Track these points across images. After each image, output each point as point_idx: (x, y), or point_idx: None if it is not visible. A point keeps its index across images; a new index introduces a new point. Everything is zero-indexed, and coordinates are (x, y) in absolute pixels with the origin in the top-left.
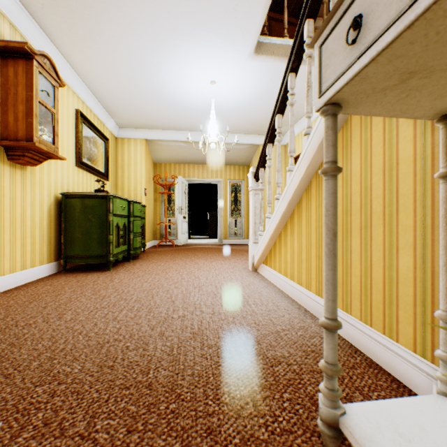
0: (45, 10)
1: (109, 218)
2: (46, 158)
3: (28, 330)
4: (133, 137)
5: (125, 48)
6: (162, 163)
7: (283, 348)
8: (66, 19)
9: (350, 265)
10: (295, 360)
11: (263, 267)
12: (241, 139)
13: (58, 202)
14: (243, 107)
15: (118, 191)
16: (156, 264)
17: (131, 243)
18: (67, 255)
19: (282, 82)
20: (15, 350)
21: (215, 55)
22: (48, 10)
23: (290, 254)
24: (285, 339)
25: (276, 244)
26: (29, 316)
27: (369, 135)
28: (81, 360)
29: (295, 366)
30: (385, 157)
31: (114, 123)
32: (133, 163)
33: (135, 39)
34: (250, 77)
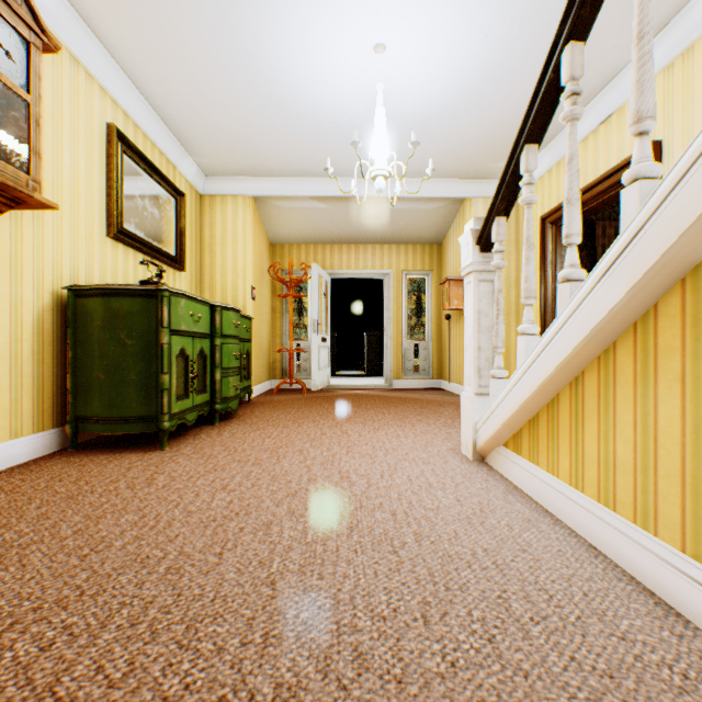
0: None
1: (161, 339)
2: (7, 201)
3: None
4: (229, 192)
5: None
6: (285, 244)
7: None
8: None
9: None
10: None
11: (507, 457)
12: (430, 188)
13: (62, 305)
14: (439, 113)
15: (204, 291)
16: (263, 433)
17: (217, 389)
18: (78, 415)
19: None
20: None
21: None
22: None
23: (632, 444)
24: None
25: (558, 404)
26: None
27: None
28: None
29: None
30: None
31: (194, 167)
32: (231, 240)
33: None
34: (462, 23)
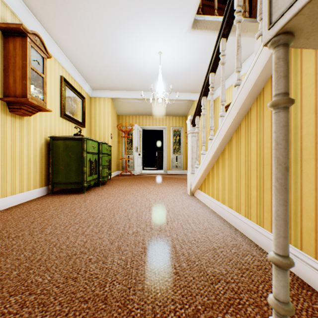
0: (36, 0)
1: (83, 155)
2: (37, 110)
3: (16, 242)
4: (102, 96)
5: (95, 28)
6: (123, 115)
7: (221, 265)
8: (51, 7)
9: None
10: (232, 277)
11: (199, 192)
12: (180, 96)
13: (47, 143)
14: (182, 72)
15: (92, 135)
16: (118, 188)
17: (100, 173)
18: (53, 181)
19: (215, 46)
20: (2, 260)
21: (161, 31)
22: (38, 1)
23: (221, 183)
24: (221, 256)
25: (209, 174)
26: (19, 229)
27: (299, 79)
28: (51, 270)
29: (232, 284)
30: (317, 97)
31: (88, 87)
32: (102, 115)
33: (101, 21)
34: (188, 47)
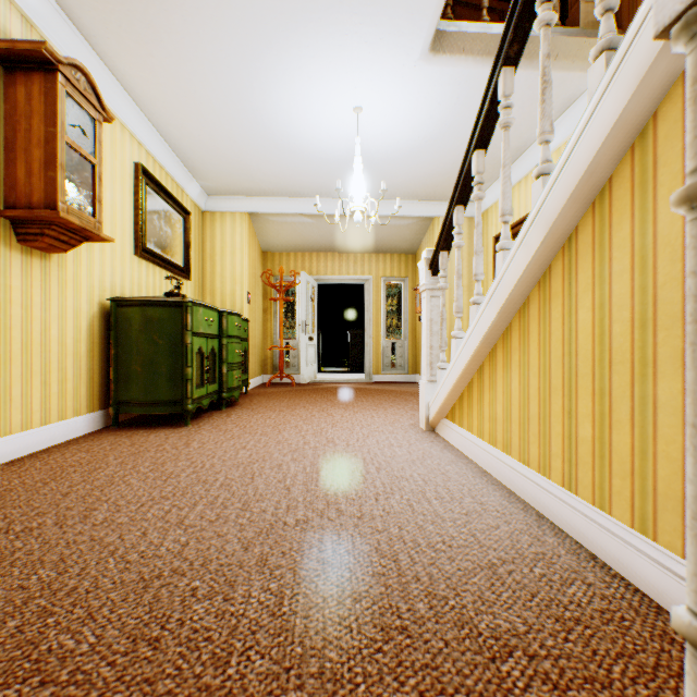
0: None
1: (186, 340)
2: (81, 239)
3: (23, 543)
4: (228, 209)
5: (210, 54)
6: (275, 252)
7: (511, 608)
8: (112, 5)
9: (653, 436)
10: (543, 643)
11: (447, 425)
12: (403, 208)
13: (105, 313)
14: (408, 153)
15: (205, 296)
16: (264, 415)
17: (224, 380)
18: (119, 400)
19: (487, 87)
20: None
21: (362, 58)
22: None
23: (502, 405)
24: (510, 584)
25: (472, 384)
26: (34, 512)
27: None
28: (100, 619)
29: (545, 662)
30: None
31: (198, 188)
32: (229, 251)
33: (226, 36)
34: (421, 96)
